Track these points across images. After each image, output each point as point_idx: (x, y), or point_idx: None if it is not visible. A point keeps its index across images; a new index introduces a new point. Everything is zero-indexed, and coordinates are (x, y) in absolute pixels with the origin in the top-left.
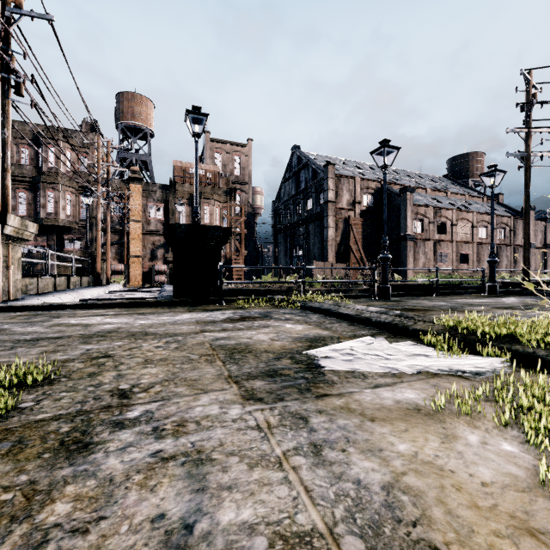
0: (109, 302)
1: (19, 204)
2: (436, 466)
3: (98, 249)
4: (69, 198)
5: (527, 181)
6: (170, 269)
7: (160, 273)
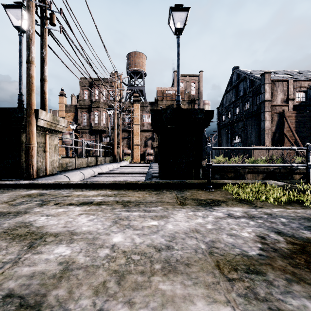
0: (104, 182)
1: (83, 119)
2: None
3: (115, 140)
4: (104, 114)
5: None
6: (155, 152)
7: (149, 154)
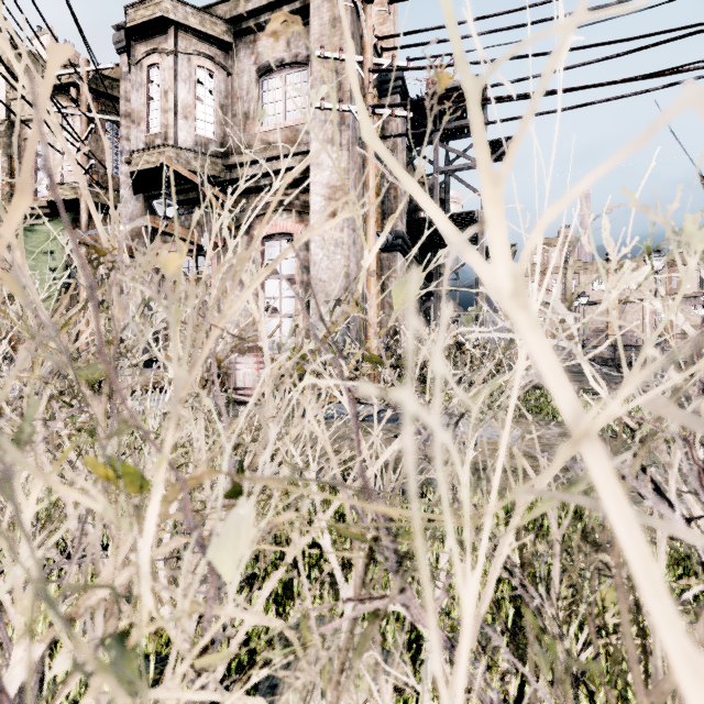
0: None
1: None
2: None
3: None
4: None
5: None
6: None
7: None
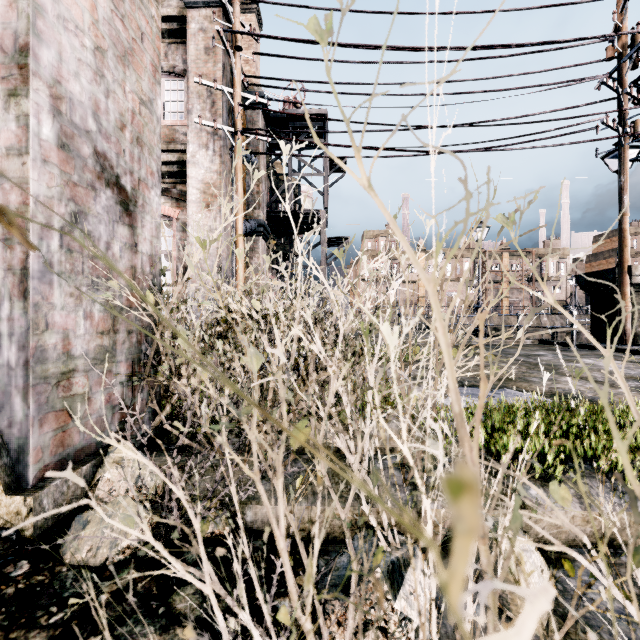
0: None
1: None
2: None
3: None
4: None
5: None
6: None
7: None
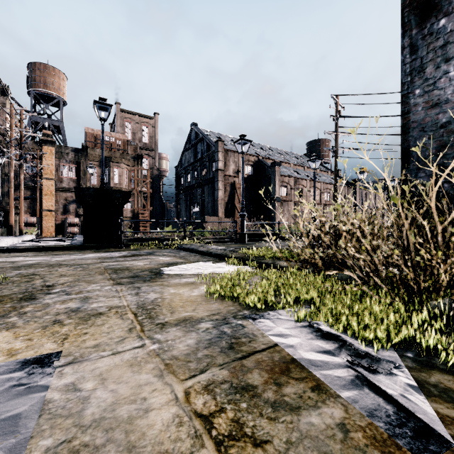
0: (27, 247)
1: None
2: (179, 294)
3: (11, 204)
4: None
5: (336, 166)
6: (82, 222)
7: (72, 225)
